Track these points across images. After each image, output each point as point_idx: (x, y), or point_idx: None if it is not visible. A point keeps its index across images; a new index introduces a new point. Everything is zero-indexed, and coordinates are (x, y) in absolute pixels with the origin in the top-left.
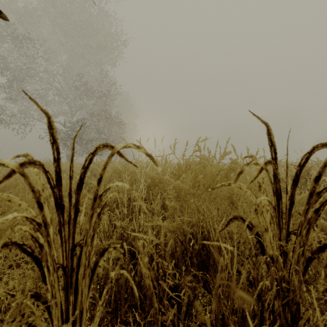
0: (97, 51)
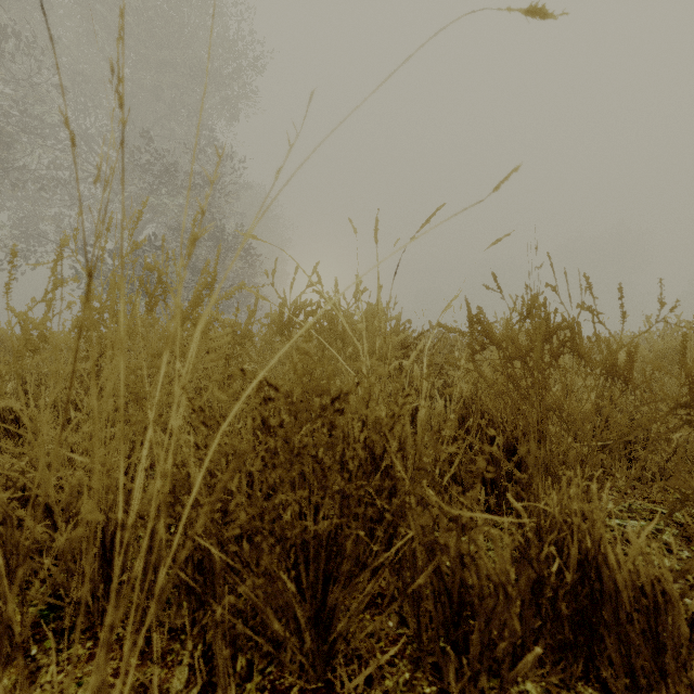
0: (193, 83)
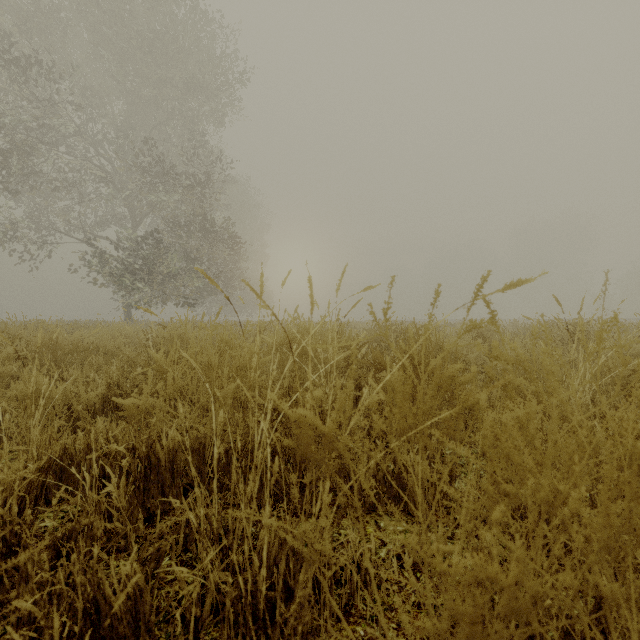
0: (186, 94)
